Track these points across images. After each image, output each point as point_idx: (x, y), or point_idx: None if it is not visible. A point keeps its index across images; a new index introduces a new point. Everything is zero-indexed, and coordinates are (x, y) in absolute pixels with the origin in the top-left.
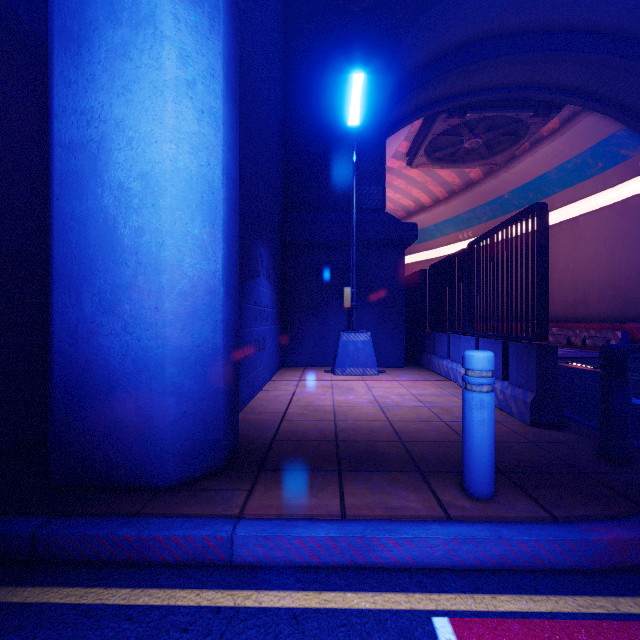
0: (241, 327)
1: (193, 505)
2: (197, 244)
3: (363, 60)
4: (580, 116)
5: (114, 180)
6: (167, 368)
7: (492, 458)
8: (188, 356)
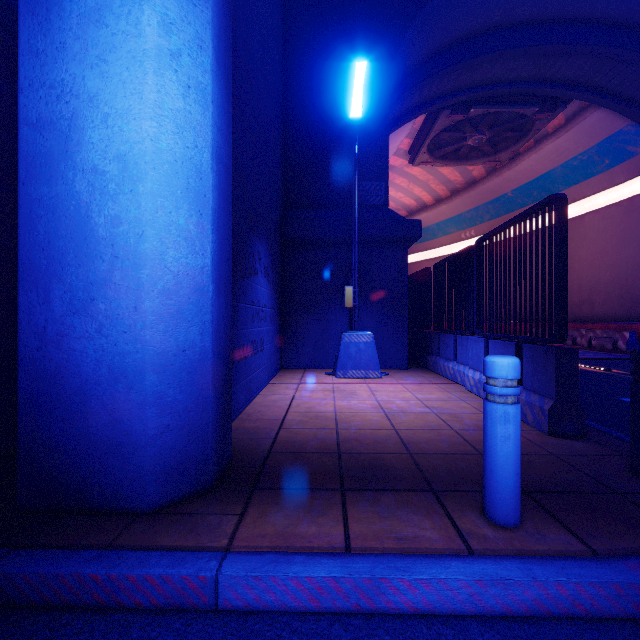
0: (236, 328)
1: (175, 534)
2: (182, 235)
3: (365, 52)
4: (586, 112)
5: (87, 162)
6: (147, 376)
7: (518, 479)
8: (172, 362)
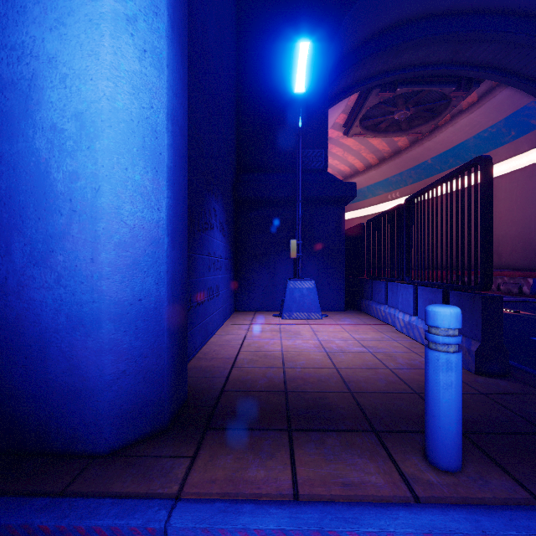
0: (194, 277)
1: (127, 479)
2: (138, 191)
3: (307, 37)
4: (496, 90)
5: (46, 121)
6: (103, 324)
7: (460, 425)
8: (128, 310)
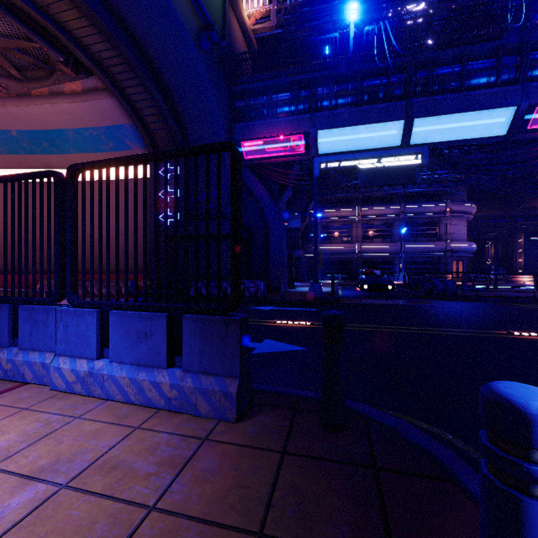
0: None
1: None
2: None
3: None
4: (101, 94)
5: None
6: None
7: None
8: None
